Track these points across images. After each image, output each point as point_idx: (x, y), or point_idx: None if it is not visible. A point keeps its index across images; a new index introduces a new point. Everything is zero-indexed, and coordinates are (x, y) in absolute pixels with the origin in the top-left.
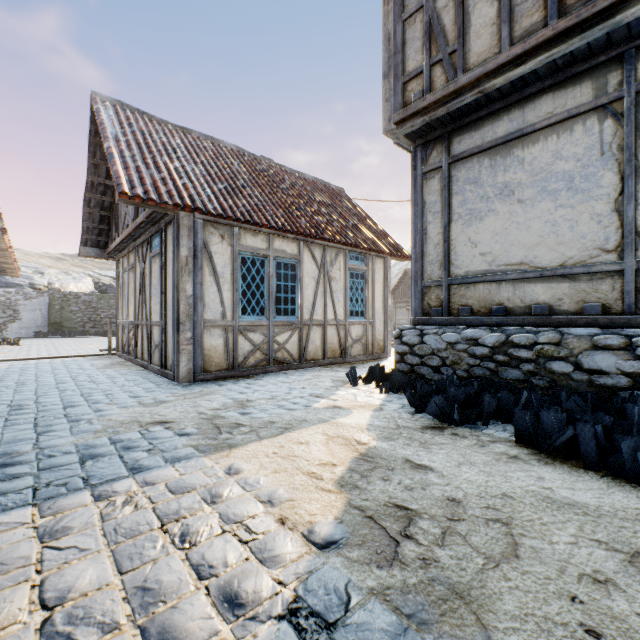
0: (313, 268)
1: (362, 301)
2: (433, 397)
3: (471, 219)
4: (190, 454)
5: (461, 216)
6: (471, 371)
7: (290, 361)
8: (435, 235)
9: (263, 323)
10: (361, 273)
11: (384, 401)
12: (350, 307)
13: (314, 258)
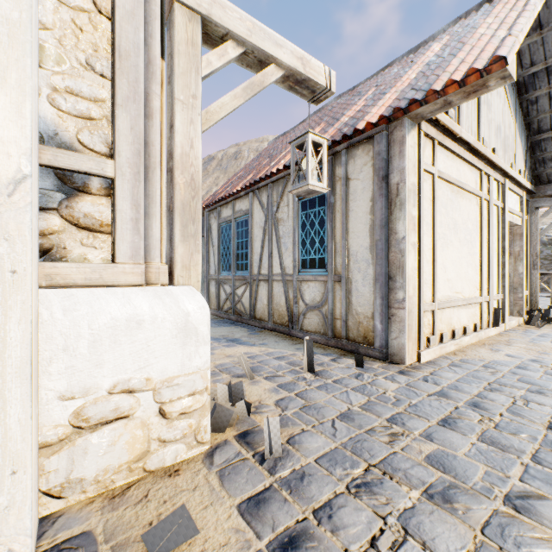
0: (261, 216)
1: (323, 242)
2: None
3: None
4: None
5: None
6: None
7: (244, 314)
8: None
9: (229, 277)
10: (320, 195)
11: None
12: (302, 255)
13: (260, 205)
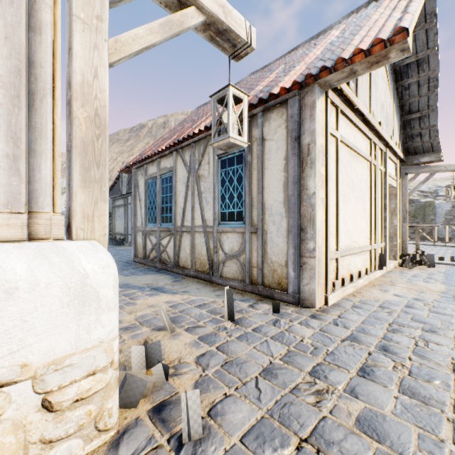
0: (184, 173)
1: (240, 196)
2: None
3: None
4: None
5: None
6: None
7: (168, 263)
8: None
9: (155, 229)
10: (238, 154)
11: None
12: (222, 208)
13: (183, 163)
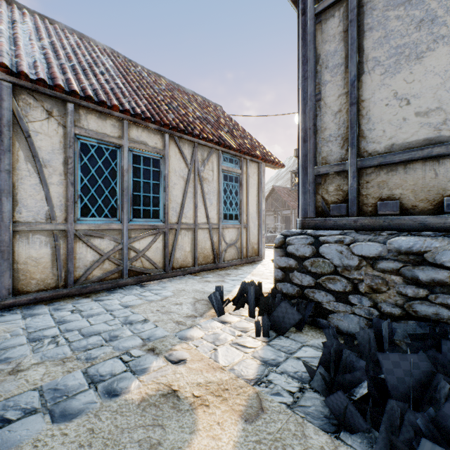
0: (181, 166)
1: (236, 204)
2: (419, 447)
3: (399, 61)
4: None
5: (380, 61)
6: (409, 307)
7: (152, 270)
8: (335, 99)
9: (114, 227)
10: (235, 176)
11: (264, 364)
12: (224, 210)
13: (182, 155)
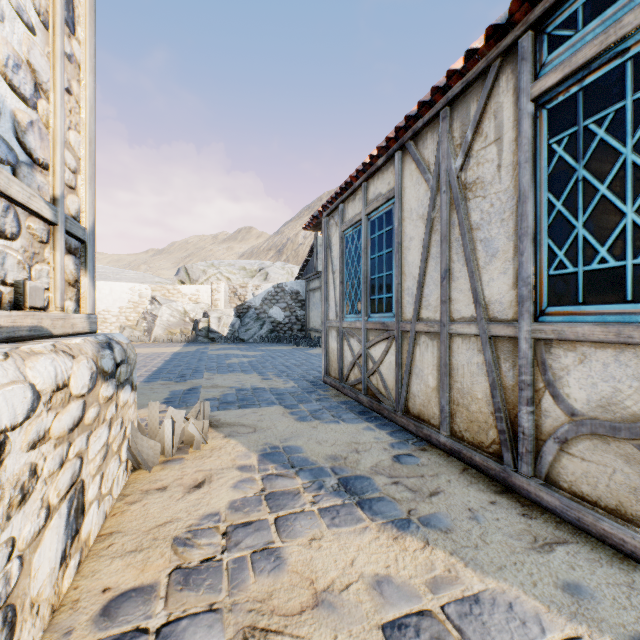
0: (421, 193)
1: None
2: None
3: None
4: (149, 381)
5: None
6: None
7: (384, 398)
8: None
9: (358, 325)
10: None
11: None
12: (552, 263)
13: (419, 168)
